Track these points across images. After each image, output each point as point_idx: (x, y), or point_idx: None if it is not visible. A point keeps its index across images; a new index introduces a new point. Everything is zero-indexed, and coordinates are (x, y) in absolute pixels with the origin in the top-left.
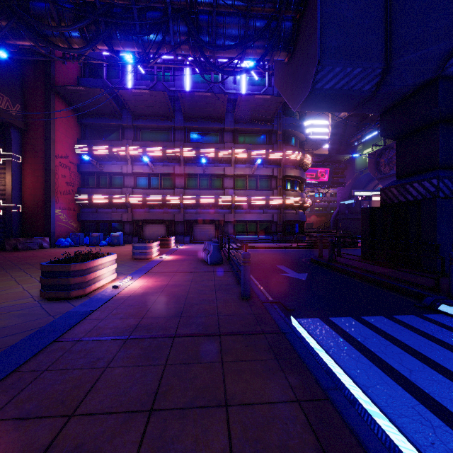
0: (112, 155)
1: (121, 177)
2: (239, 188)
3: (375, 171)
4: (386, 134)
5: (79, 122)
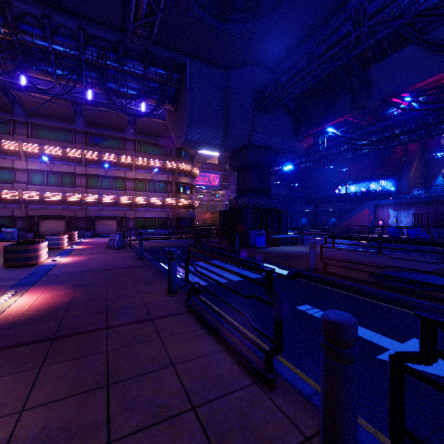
0: (1, 149)
1: (11, 172)
2: (140, 190)
3: None
4: (231, 167)
5: None
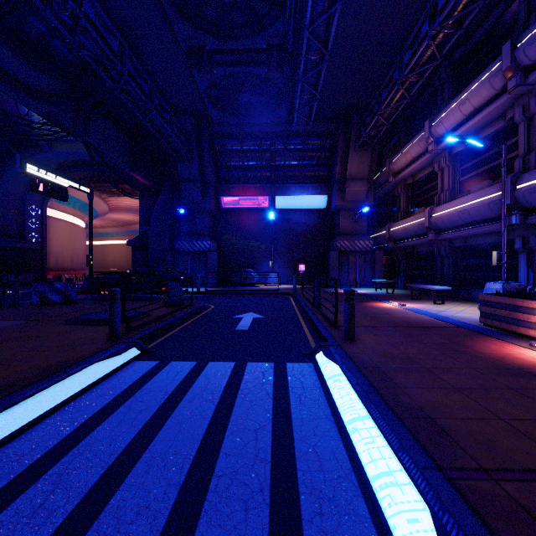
0: None
1: None
2: None
3: None
4: None
5: None
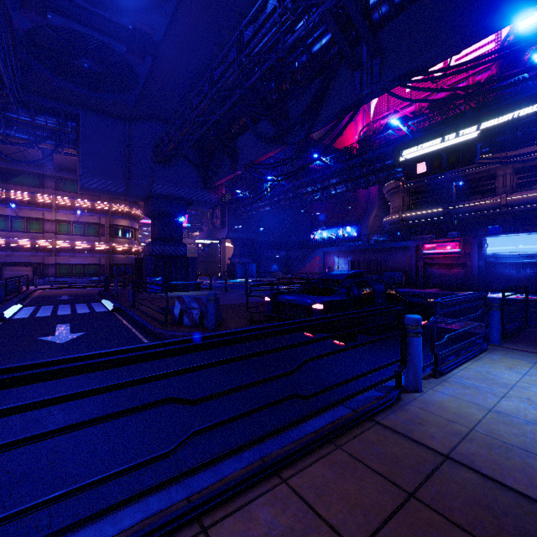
0: None
1: None
2: (63, 233)
3: (211, 224)
4: (145, 215)
5: None
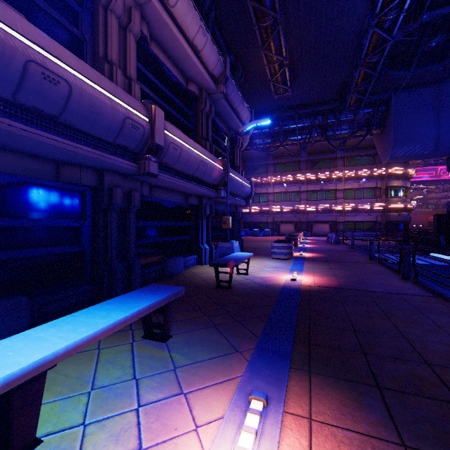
0: (262, 182)
1: (266, 195)
2: (348, 198)
3: None
4: (449, 170)
5: (243, 165)
